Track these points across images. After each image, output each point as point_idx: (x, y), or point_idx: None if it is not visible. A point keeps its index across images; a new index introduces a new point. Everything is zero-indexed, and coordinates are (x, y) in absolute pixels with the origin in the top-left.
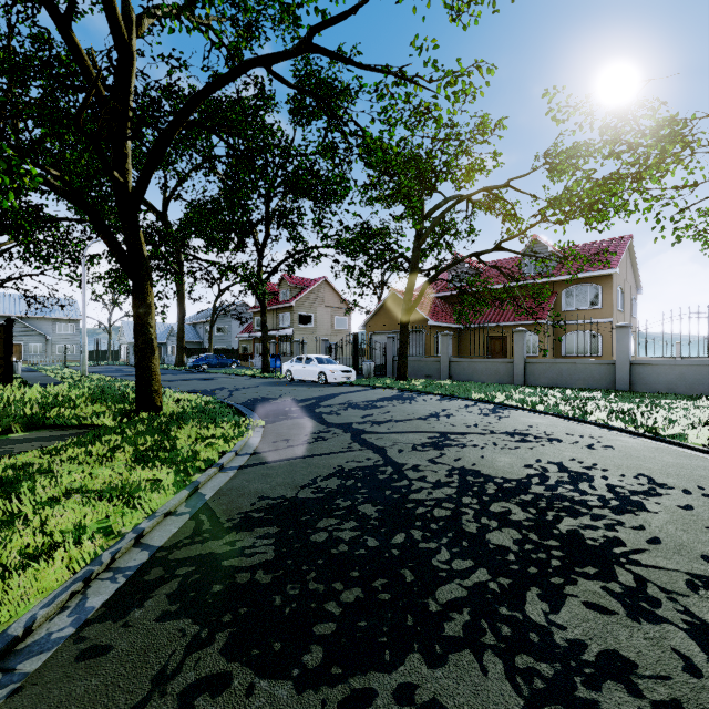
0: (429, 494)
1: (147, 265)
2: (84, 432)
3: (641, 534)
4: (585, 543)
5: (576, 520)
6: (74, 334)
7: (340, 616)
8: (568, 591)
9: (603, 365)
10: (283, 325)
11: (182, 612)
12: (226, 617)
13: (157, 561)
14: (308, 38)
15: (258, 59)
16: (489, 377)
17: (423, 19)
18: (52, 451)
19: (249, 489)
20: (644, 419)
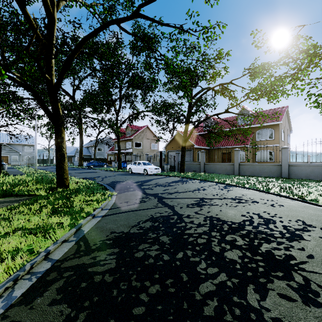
0: (195, 230)
1: (62, 119)
2: (30, 198)
3: (303, 253)
4: (275, 258)
5: (269, 244)
6: (32, 151)
7: (147, 302)
8: (269, 286)
9: (275, 165)
10: (127, 147)
11: (63, 299)
12: (86, 303)
13: (55, 268)
14: (137, 10)
15: (114, 20)
16: (222, 171)
17: (192, 1)
18: (12, 208)
19: (106, 227)
20: (296, 191)
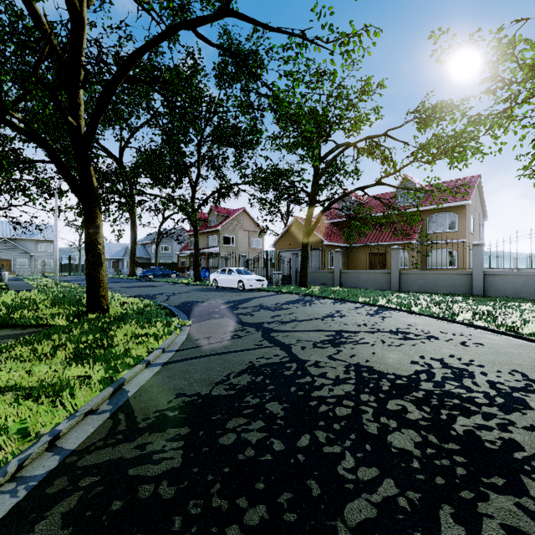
0: (330, 391)
1: (97, 193)
2: (39, 331)
3: None
4: (484, 446)
5: (469, 419)
6: (52, 251)
7: None
8: (482, 509)
9: (462, 275)
10: (211, 244)
11: None
12: None
13: (65, 468)
14: (226, 4)
15: (185, 22)
16: (371, 284)
17: None
18: (3, 349)
19: (169, 385)
20: (502, 319)
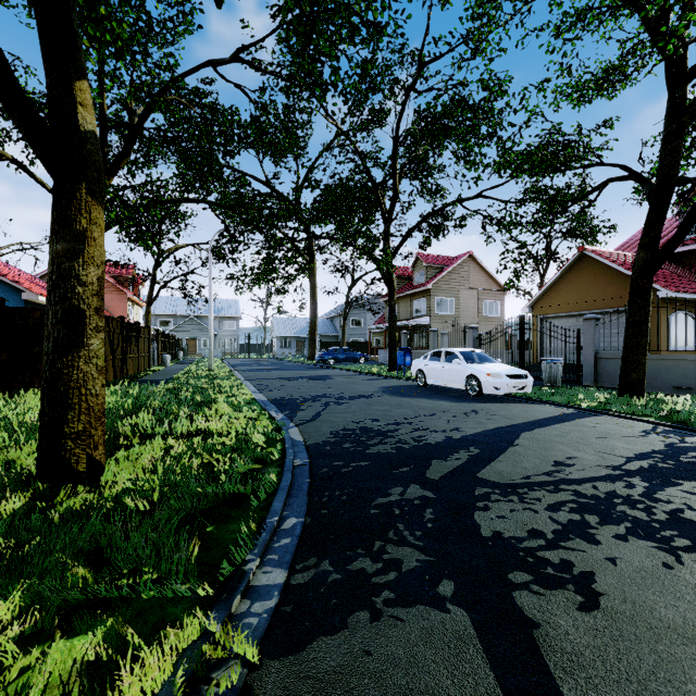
0: None
1: (85, 148)
2: None
3: None
4: None
5: None
6: (235, 329)
7: None
8: None
9: None
10: (417, 313)
11: None
12: None
13: None
14: None
15: None
16: None
17: None
18: None
19: None
20: None
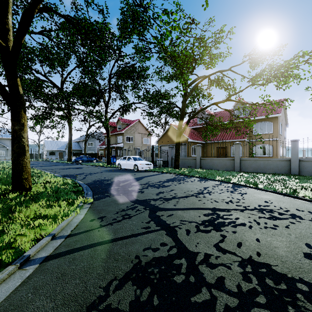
0: None
1: (22, 99)
2: None
3: None
4: None
5: None
6: None
7: None
8: None
9: (283, 161)
10: (118, 142)
11: None
12: None
13: None
14: None
15: None
16: (221, 167)
17: None
18: None
19: None
20: None
